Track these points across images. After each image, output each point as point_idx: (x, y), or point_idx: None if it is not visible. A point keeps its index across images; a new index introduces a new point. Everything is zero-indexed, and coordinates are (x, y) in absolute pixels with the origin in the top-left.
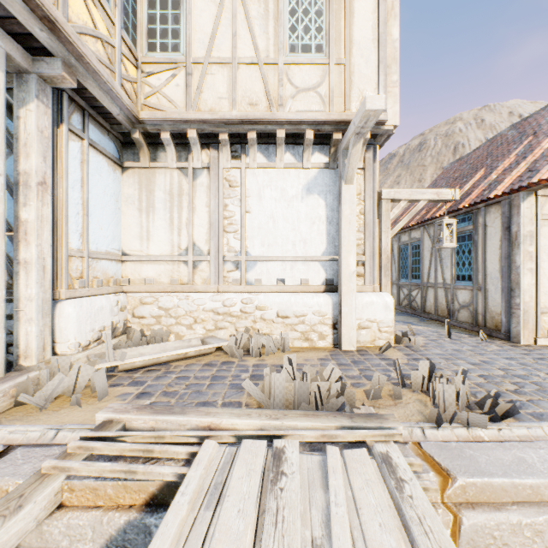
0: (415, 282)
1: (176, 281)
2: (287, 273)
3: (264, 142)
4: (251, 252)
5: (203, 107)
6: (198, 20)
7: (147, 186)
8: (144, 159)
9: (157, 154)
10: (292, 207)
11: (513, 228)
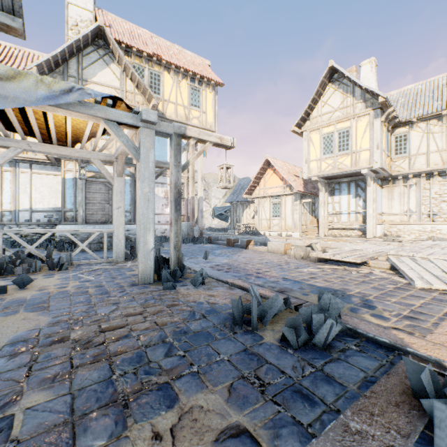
0: None
1: (402, 221)
2: None
3: (440, 173)
4: (434, 211)
5: (415, 168)
6: (413, 143)
7: (390, 192)
8: (390, 184)
9: (394, 182)
10: None
11: None
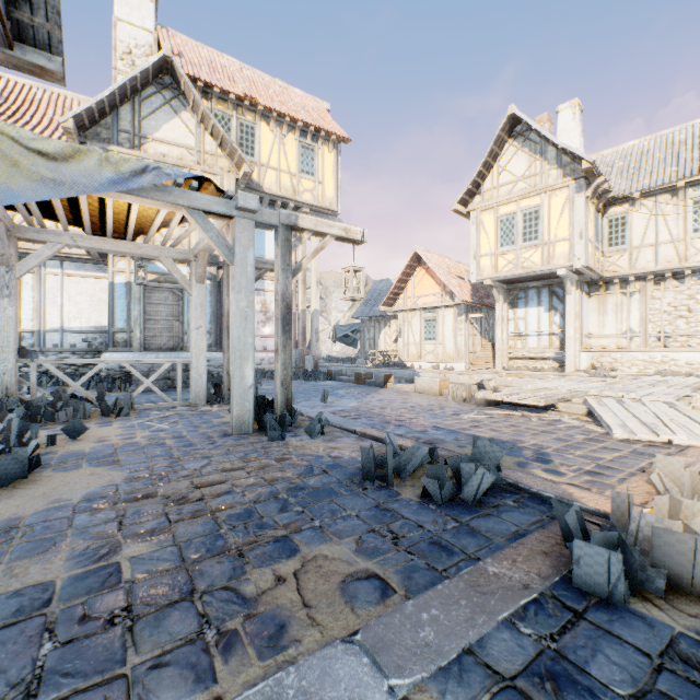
0: None
1: (619, 346)
2: (692, 342)
3: (675, 274)
4: (667, 331)
5: (638, 267)
6: (635, 229)
7: (602, 303)
8: (601, 291)
9: (608, 287)
10: (696, 306)
11: None
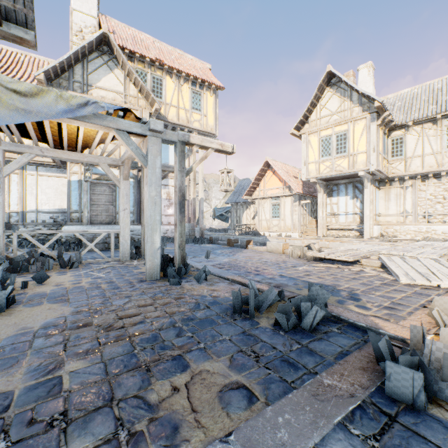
0: None
1: (398, 222)
2: (446, 219)
3: (435, 175)
4: (429, 212)
5: (411, 170)
6: (409, 145)
7: (387, 193)
8: (386, 186)
9: (391, 183)
10: None
11: None
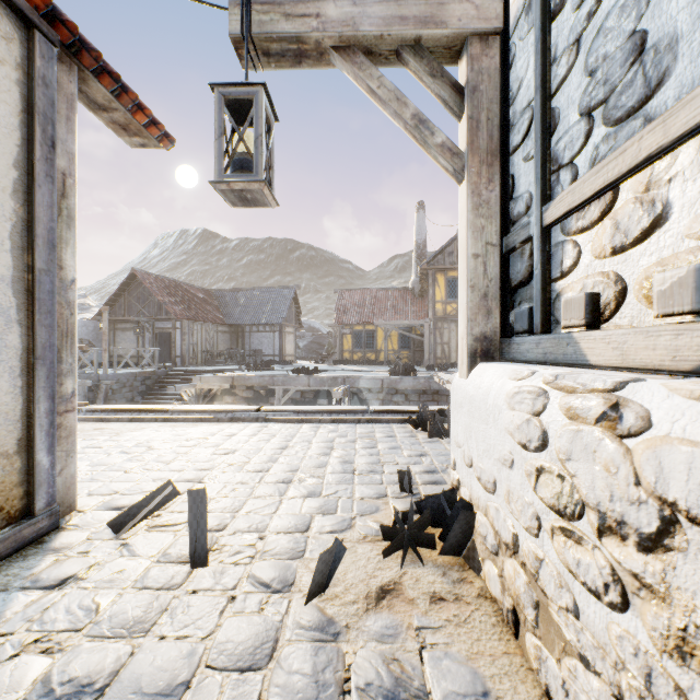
0: None
1: None
2: None
3: None
4: None
5: None
6: None
7: None
8: None
9: None
10: None
11: (58, 154)
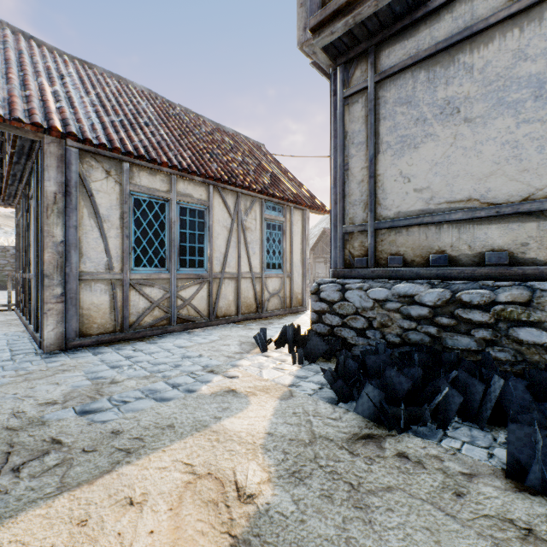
0: (196, 273)
1: None
2: None
3: None
4: None
5: None
6: None
7: None
8: None
9: None
10: None
11: (306, 232)
